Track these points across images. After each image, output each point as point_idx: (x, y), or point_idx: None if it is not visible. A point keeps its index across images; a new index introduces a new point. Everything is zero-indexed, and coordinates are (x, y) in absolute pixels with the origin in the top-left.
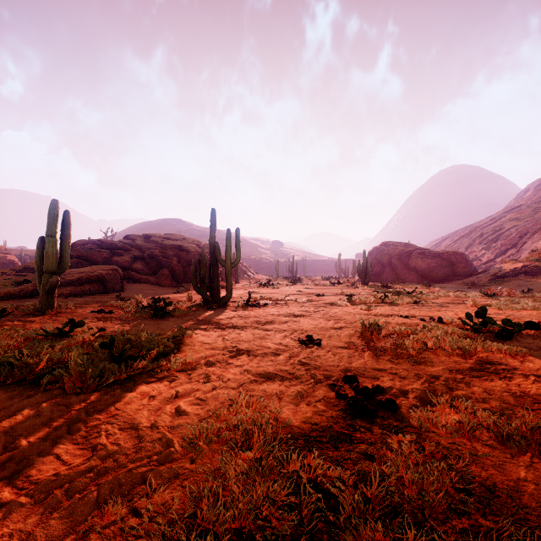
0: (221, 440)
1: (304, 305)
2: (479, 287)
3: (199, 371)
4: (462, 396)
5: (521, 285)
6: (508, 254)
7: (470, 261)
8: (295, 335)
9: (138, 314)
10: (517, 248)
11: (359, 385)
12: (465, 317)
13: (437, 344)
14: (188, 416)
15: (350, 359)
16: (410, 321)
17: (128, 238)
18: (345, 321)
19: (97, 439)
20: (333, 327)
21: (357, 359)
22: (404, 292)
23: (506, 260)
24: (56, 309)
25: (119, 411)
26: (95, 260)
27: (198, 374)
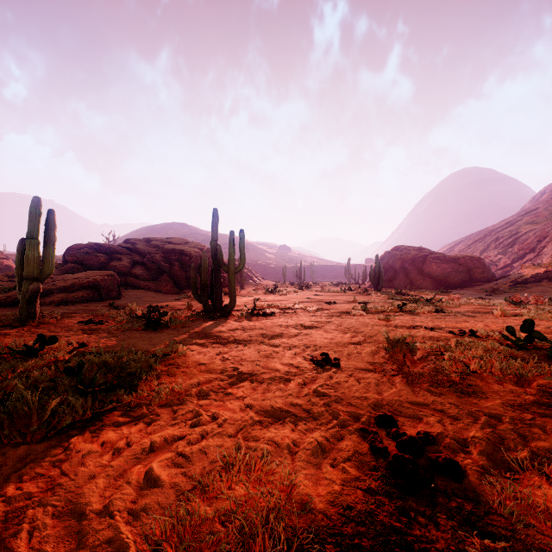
0: (205, 544)
1: (315, 314)
2: (500, 294)
3: (188, 406)
4: (546, 452)
5: (545, 291)
6: (526, 259)
7: (488, 266)
8: (307, 352)
9: (129, 325)
10: (536, 252)
11: (400, 431)
12: (498, 329)
13: (482, 366)
14: (162, 488)
15: (378, 388)
16: (438, 334)
17: (127, 242)
18: (363, 334)
19: (12, 541)
20: (351, 342)
21: (388, 388)
22: (421, 299)
23: (526, 265)
24: (38, 320)
25: (65, 477)
26: (92, 265)
27: (185, 411)
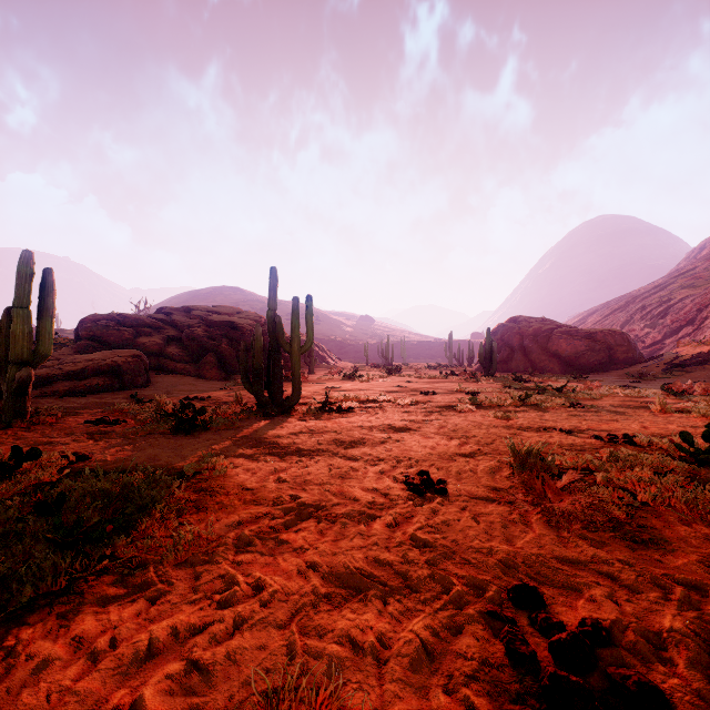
0: None
1: (408, 410)
2: (651, 380)
3: (219, 567)
4: None
5: None
6: (682, 334)
7: (634, 343)
8: (399, 470)
9: (154, 426)
10: (695, 325)
11: (552, 619)
12: (662, 432)
13: (656, 496)
14: None
15: (507, 531)
16: (580, 441)
17: (161, 312)
18: (476, 441)
19: None
20: (460, 453)
21: (522, 532)
22: (548, 387)
23: (685, 342)
24: (29, 419)
25: None
26: (113, 343)
27: (213, 576)
